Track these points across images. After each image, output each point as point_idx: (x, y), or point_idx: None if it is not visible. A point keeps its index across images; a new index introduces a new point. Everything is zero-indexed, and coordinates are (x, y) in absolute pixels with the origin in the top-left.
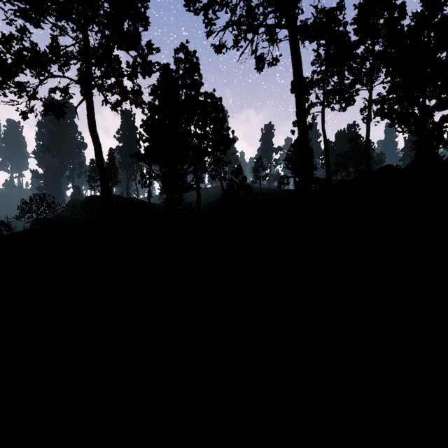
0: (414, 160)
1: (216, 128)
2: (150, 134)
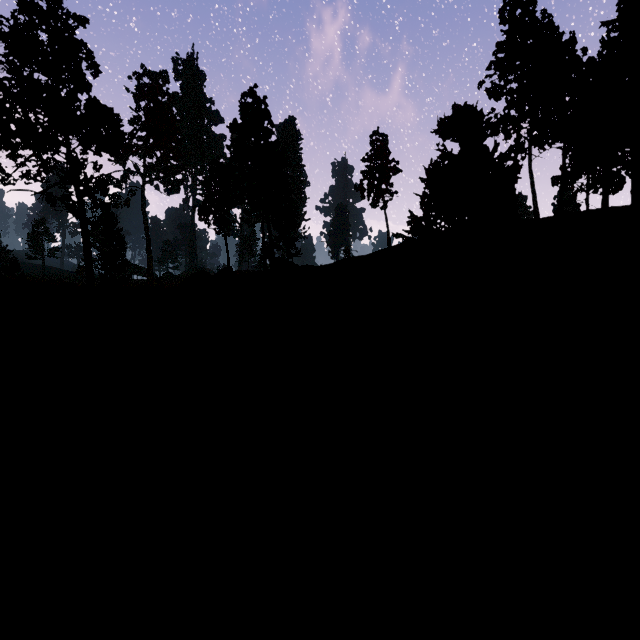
0: (219, 271)
1: None
2: None
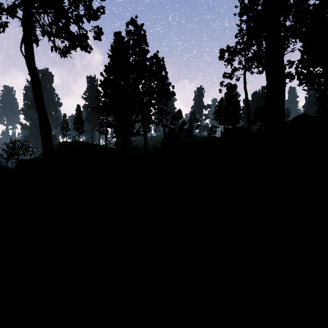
0: None
1: (159, 84)
2: (105, 90)
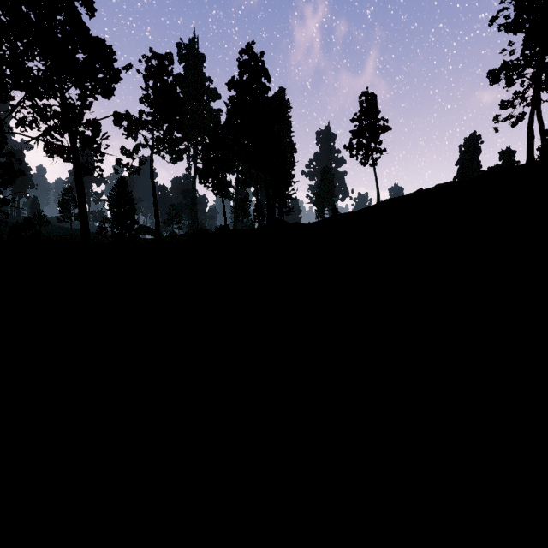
0: (217, 229)
1: None
2: None
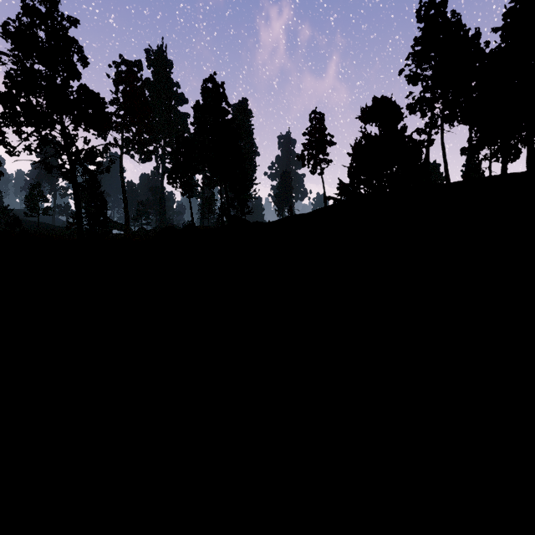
0: (185, 227)
1: None
2: None
